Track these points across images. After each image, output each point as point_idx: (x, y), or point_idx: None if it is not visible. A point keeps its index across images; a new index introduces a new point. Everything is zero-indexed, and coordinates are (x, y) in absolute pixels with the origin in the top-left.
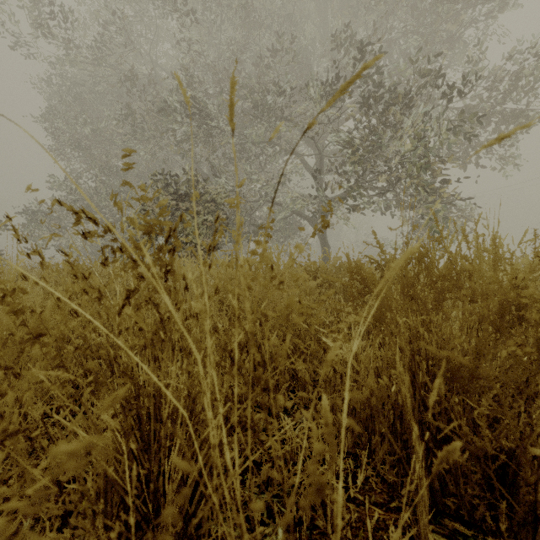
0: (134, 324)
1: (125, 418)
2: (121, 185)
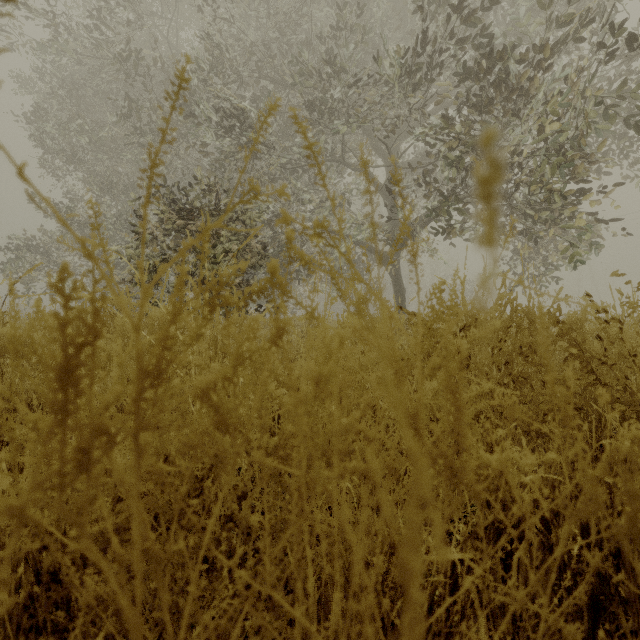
0: None
1: None
2: None
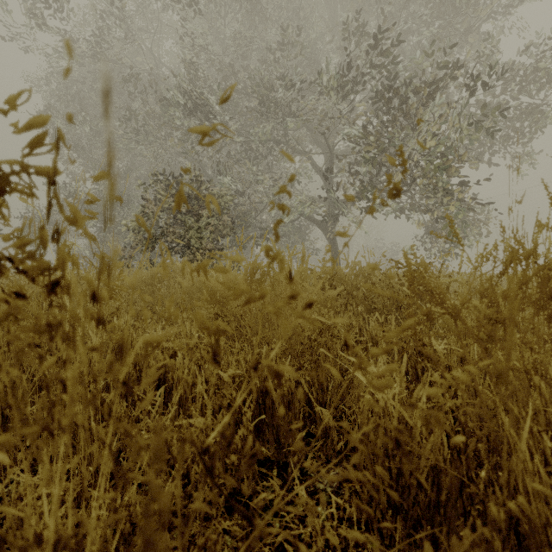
0: None
1: None
2: None
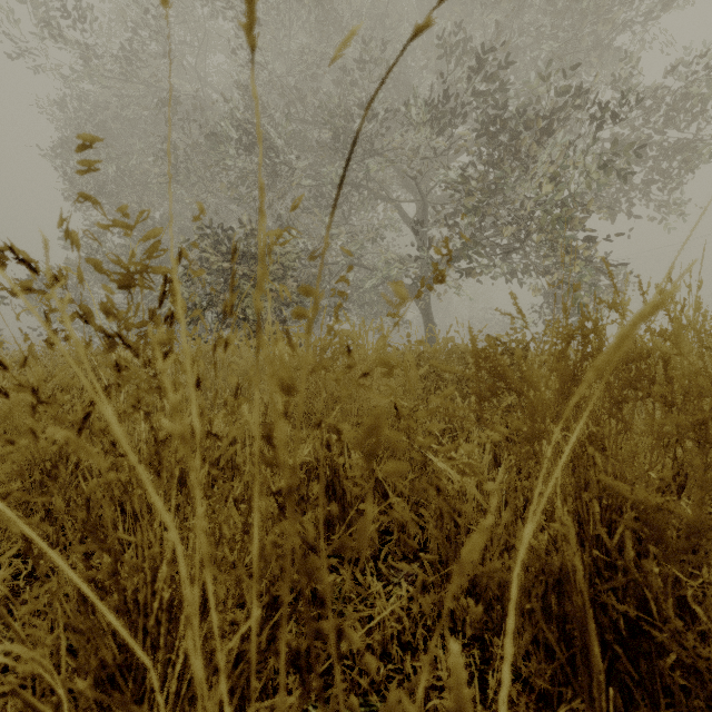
0: (108, 447)
1: (87, 615)
2: (77, 200)
